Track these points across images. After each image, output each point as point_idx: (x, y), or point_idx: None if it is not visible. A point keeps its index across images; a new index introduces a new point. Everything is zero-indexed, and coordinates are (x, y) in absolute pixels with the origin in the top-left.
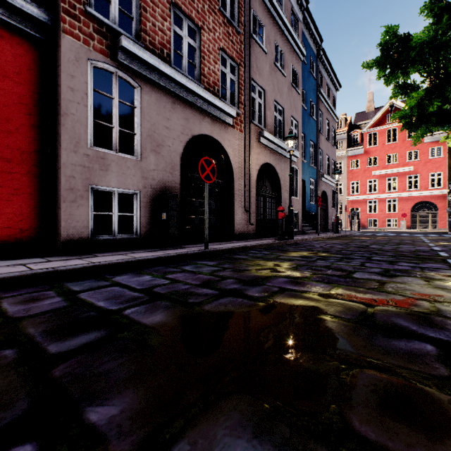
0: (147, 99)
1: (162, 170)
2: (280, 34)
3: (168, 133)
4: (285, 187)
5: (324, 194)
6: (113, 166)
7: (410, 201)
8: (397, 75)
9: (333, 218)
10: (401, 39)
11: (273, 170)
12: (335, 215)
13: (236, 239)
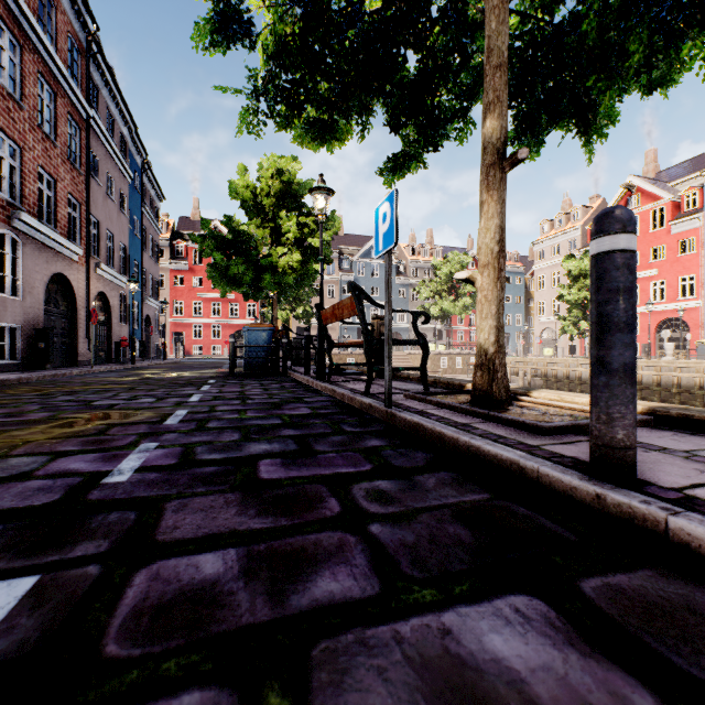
0: (27, 251)
1: (34, 307)
2: (111, 162)
3: (38, 276)
4: (115, 314)
5: (148, 318)
6: (9, 307)
7: (233, 329)
8: (210, 253)
9: (157, 344)
10: (212, 233)
11: (104, 297)
12: (163, 343)
13: (80, 365)
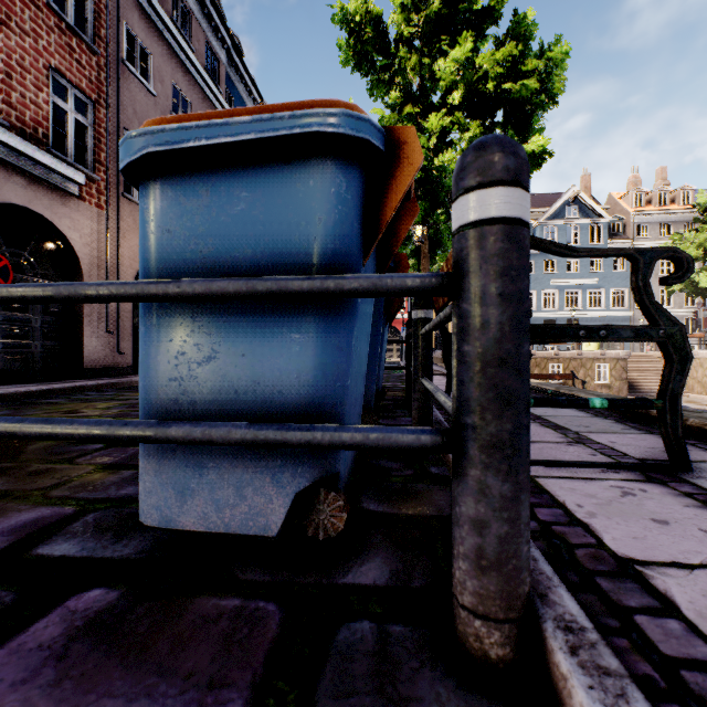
0: None
1: None
2: (183, 73)
3: None
4: None
5: None
6: None
7: None
8: None
9: None
10: None
11: None
12: None
13: (88, 376)
